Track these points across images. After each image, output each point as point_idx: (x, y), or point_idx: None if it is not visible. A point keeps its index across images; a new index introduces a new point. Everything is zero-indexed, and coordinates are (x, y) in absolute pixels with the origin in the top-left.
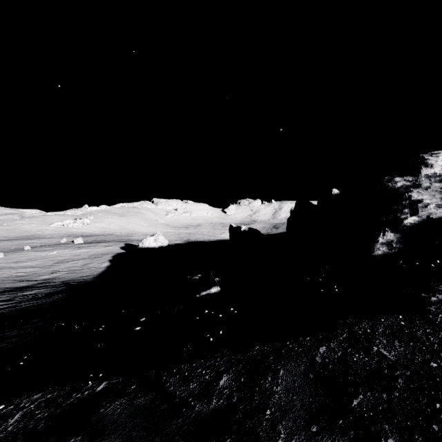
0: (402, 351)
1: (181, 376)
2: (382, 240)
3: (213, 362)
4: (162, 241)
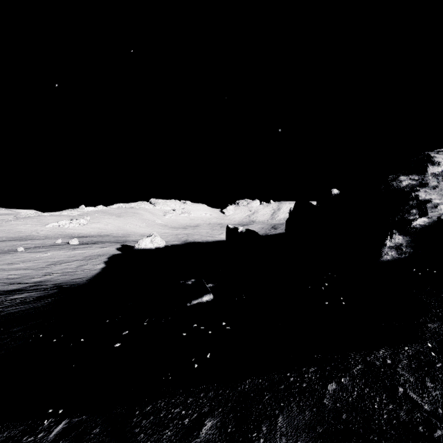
0: (439, 397)
1: (155, 418)
2: (390, 244)
3: (196, 399)
4: (159, 242)
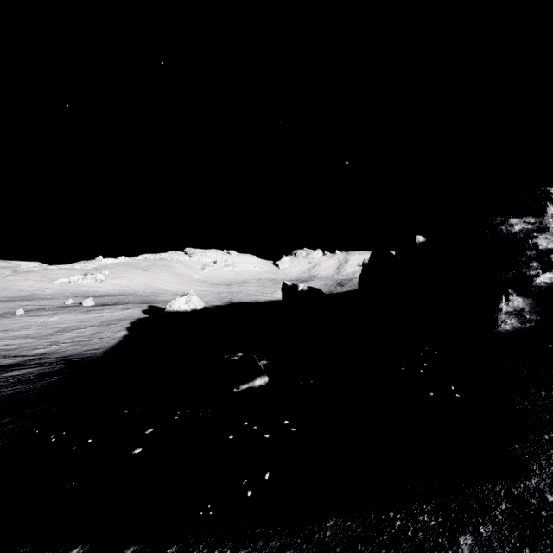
0: None
1: None
2: (507, 308)
3: (251, 552)
4: (196, 303)
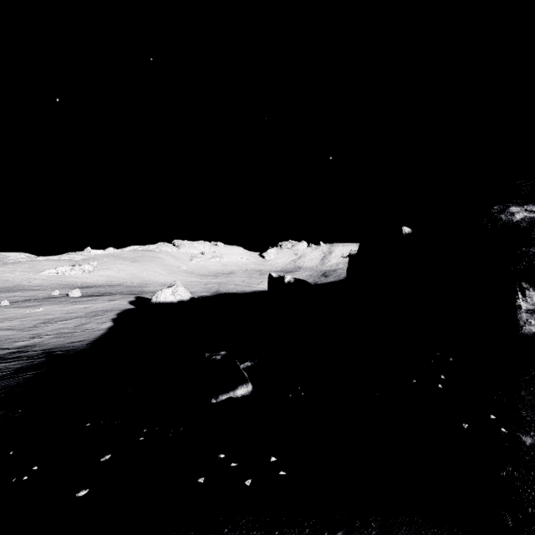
0: None
1: None
2: (526, 305)
3: None
4: (182, 294)
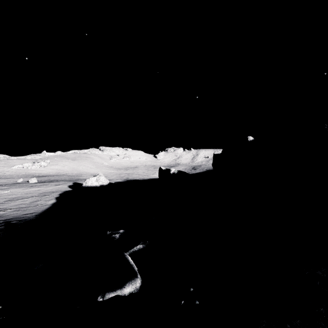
0: None
1: None
2: None
3: None
4: (103, 180)
